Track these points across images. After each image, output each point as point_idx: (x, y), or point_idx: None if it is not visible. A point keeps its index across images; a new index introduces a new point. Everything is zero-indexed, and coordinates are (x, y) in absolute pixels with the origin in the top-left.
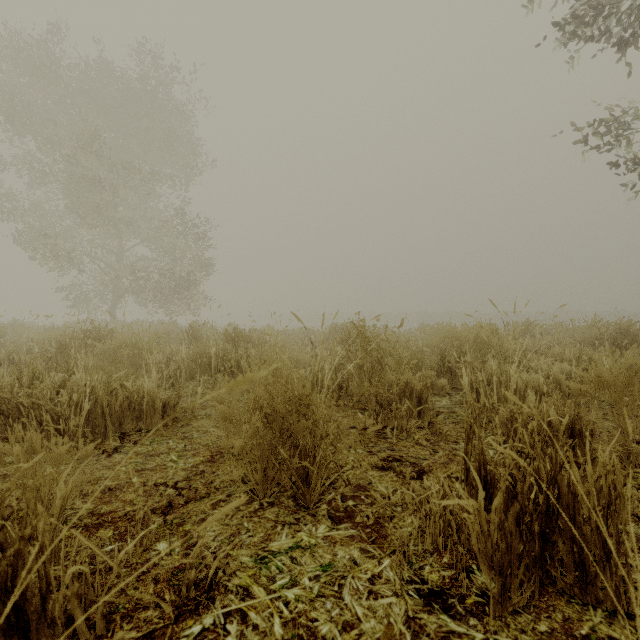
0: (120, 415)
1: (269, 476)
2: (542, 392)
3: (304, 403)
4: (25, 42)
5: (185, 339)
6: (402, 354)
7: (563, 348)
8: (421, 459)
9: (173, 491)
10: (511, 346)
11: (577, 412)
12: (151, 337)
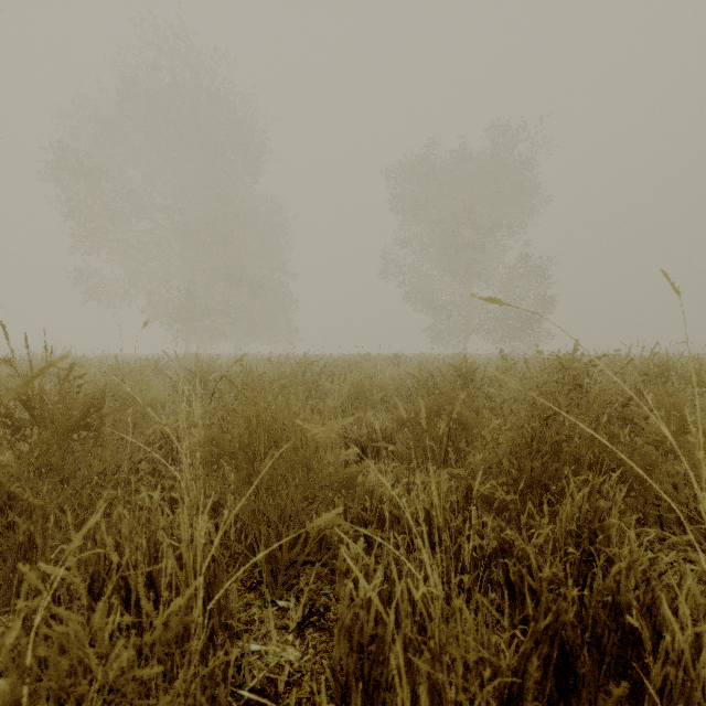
0: None
1: None
2: None
3: None
4: (418, 160)
5: None
6: None
7: None
8: None
9: None
10: None
11: None
12: None
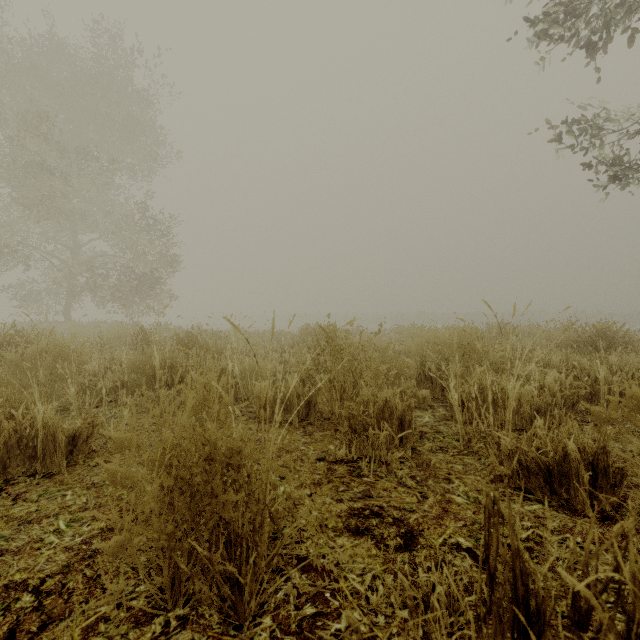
0: (3, 455)
1: (182, 573)
2: (537, 406)
3: (234, 462)
4: None
5: (134, 344)
6: (379, 362)
7: (547, 352)
8: (407, 511)
9: (30, 600)
10: (509, 356)
11: (603, 445)
12: (80, 344)
